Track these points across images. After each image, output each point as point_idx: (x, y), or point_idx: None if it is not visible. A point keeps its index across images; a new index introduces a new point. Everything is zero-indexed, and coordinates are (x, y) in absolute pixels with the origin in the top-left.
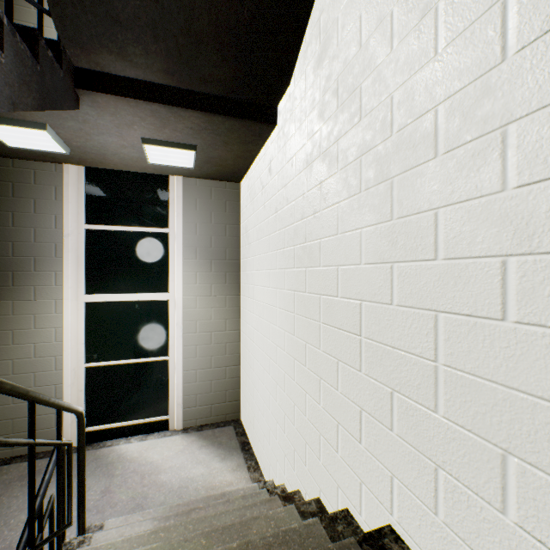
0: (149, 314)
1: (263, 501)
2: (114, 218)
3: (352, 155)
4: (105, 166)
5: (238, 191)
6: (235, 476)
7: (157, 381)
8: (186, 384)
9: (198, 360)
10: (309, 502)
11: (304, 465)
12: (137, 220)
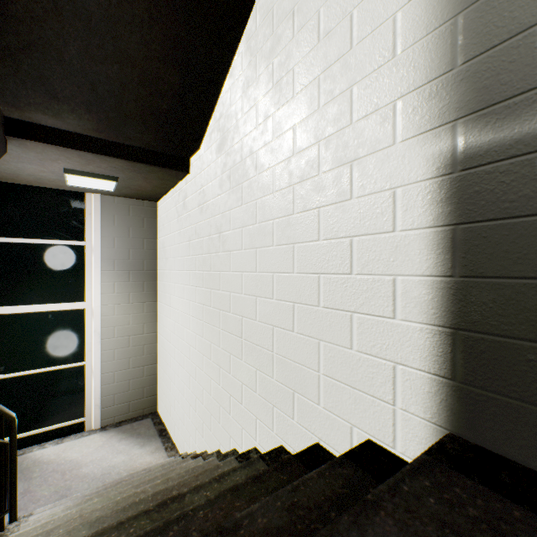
0: (63, 323)
1: (179, 462)
2: (25, 231)
3: (238, 225)
4: (16, 181)
5: (155, 209)
6: (154, 457)
7: (73, 387)
8: (104, 386)
9: (116, 363)
10: (212, 453)
11: (210, 431)
12: (50, 233)
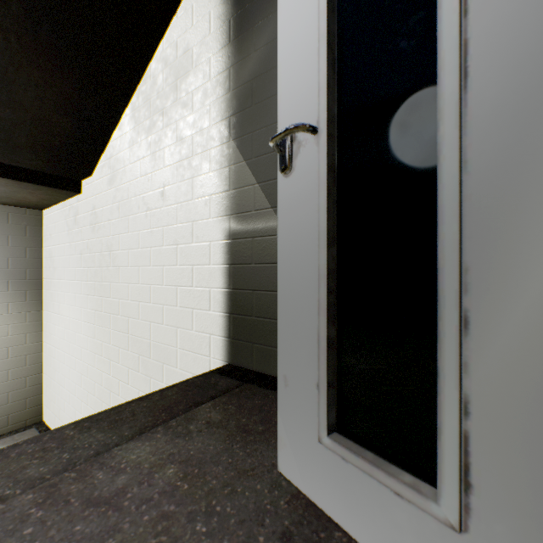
0: None
1: None
2: None
3: (126, 247)
4: None
5: (41, 217)
6: None
7: None
8: None
9: None
10: None
11: None
12: None
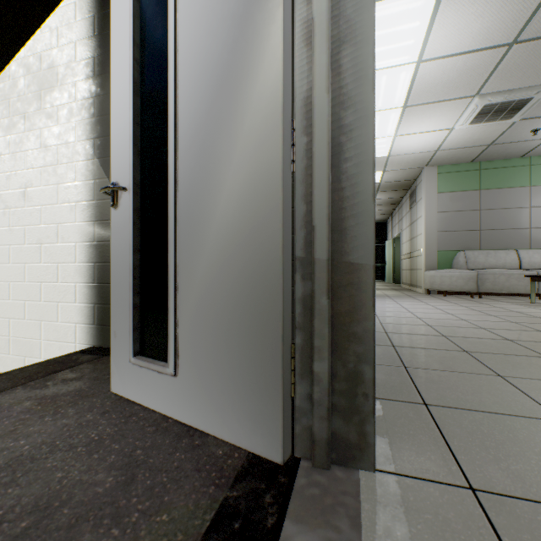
0: None
1: None
2: None
3: None
4: None
5: None
6: None
7: None
8: None
9: None
10: None
11: None
12: None
